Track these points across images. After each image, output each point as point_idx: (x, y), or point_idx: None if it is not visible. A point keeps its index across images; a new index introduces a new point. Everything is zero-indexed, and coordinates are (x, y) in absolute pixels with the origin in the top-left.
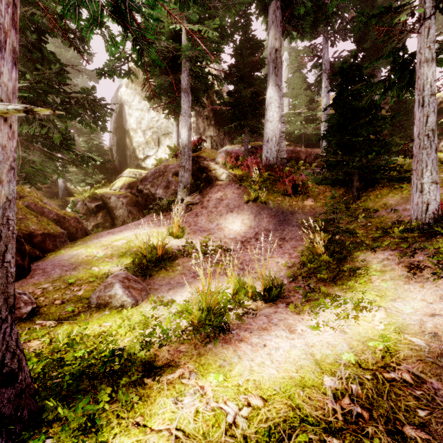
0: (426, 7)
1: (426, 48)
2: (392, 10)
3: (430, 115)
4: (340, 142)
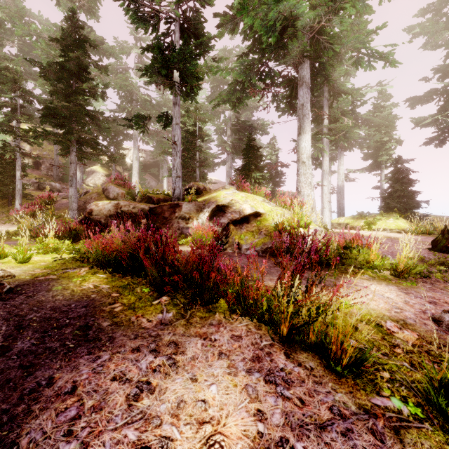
0: (17, 155)
1: (17, 166)
2: (7, 152)
3: (19, 185)
4: (0, 180)
